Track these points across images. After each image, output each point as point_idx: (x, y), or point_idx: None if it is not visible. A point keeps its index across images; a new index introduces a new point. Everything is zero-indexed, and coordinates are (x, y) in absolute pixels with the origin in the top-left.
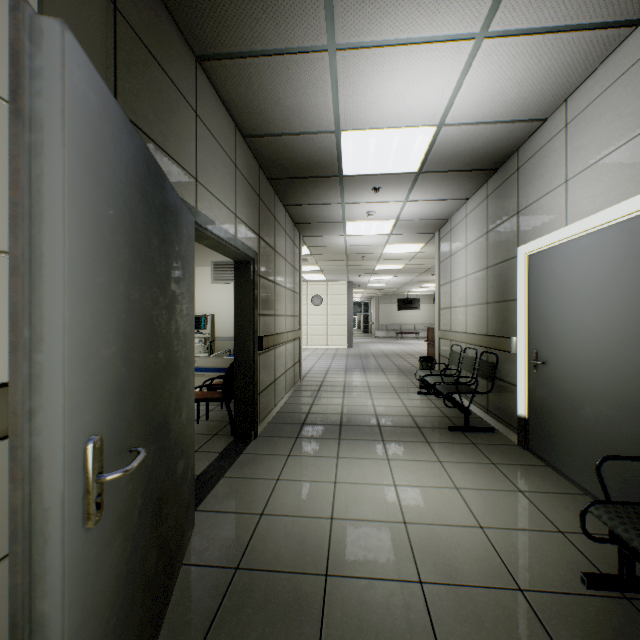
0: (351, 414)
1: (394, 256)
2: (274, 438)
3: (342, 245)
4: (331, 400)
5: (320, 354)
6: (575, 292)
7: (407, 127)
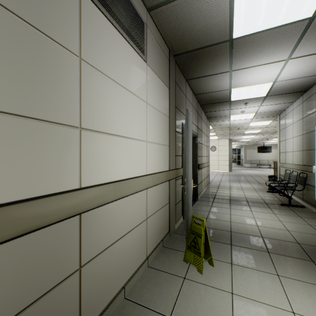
0: (234, 196)
1: (255, 127)
2: (204, 201)
3: (228, 124)
4: (224, 191)
5: (215, 174)
6: None
7: (259, 84)
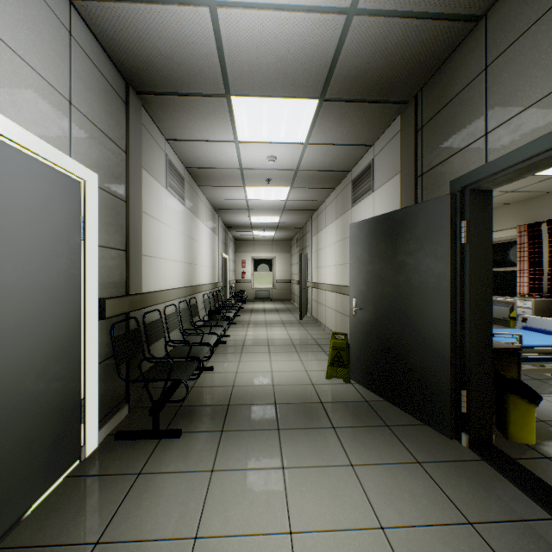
0: None
1: None
2: None
3: None
4: None
5: None
6: None
7: None
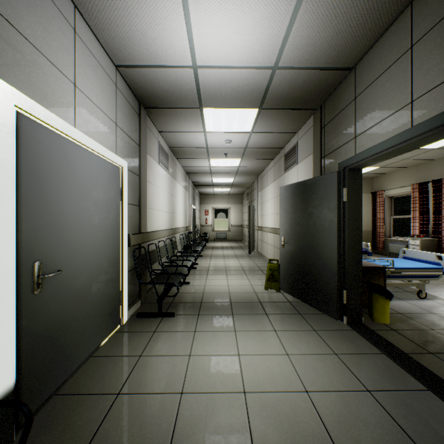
0: None
1: None
2: None
3: None
4: None
5: None
6: (87, 195)
7: None
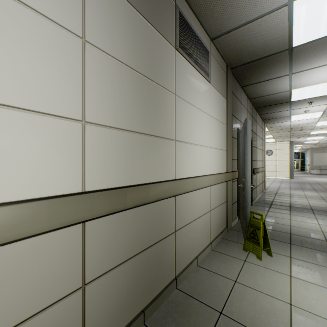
0: (295, 204)
1: (324, 126)
2: (259, 206)
3: (287, 125)
4: (283, 198)
5: (272, 181)
6: None
7: (326, 82)
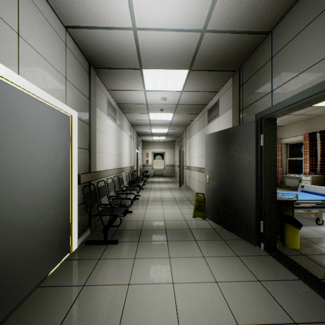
0: None
1: None
2: None
3: None
4: None
5: None
6: (32, 139)
7: None
